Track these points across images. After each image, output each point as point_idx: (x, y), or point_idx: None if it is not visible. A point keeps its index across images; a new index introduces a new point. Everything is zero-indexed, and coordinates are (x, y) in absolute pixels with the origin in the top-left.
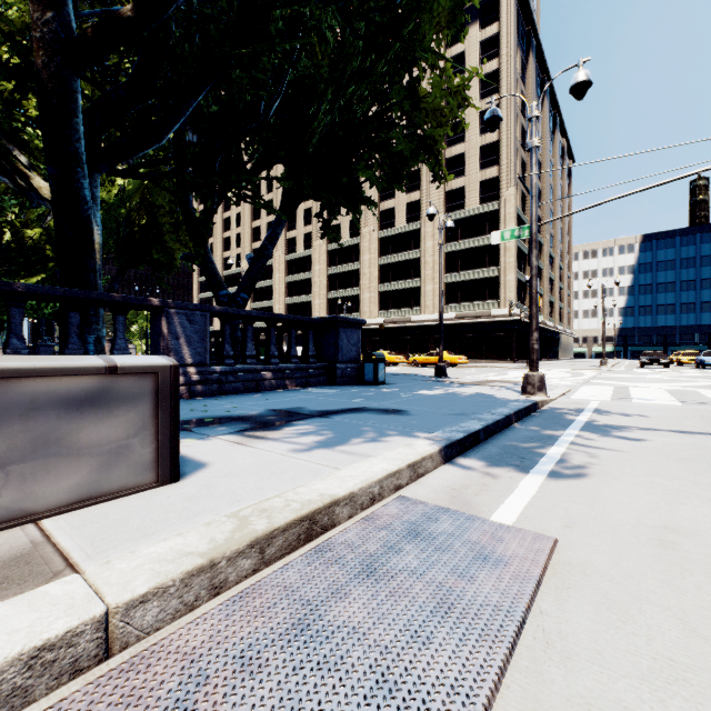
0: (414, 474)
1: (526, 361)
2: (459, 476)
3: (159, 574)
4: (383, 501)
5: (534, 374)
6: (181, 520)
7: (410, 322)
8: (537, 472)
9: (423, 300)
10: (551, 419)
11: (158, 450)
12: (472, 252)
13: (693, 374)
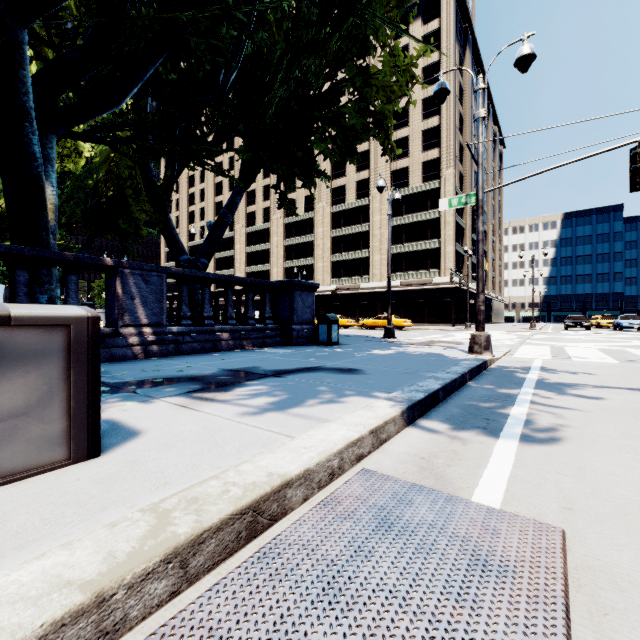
0: (377, 441)
1: (463, 324)
2: (425, 441)
3: (0, 634)
4: (344, 476)
5: (481, 334)
6: (81, 517)
7: (359, 289)
8: (507, 436)
9: (371, 269)
10: (503, 377)
11: (70, 420)
12: (415, 226)
13: (615, 336)
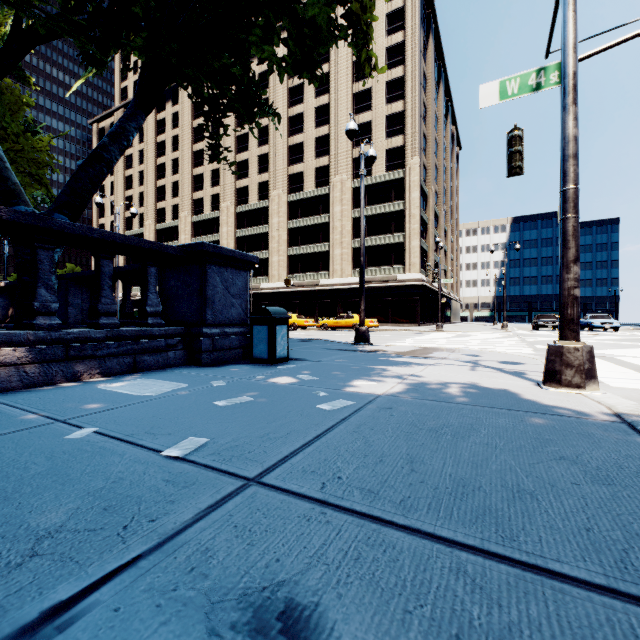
0: None
1: (427, 324)
2: None
3: None
4: None
5: (579, 347)
6: None
7: (319, 286)
8: None
9: (332, 264)
10: None
11: None
12: (379, 218)
13: (609, 337)
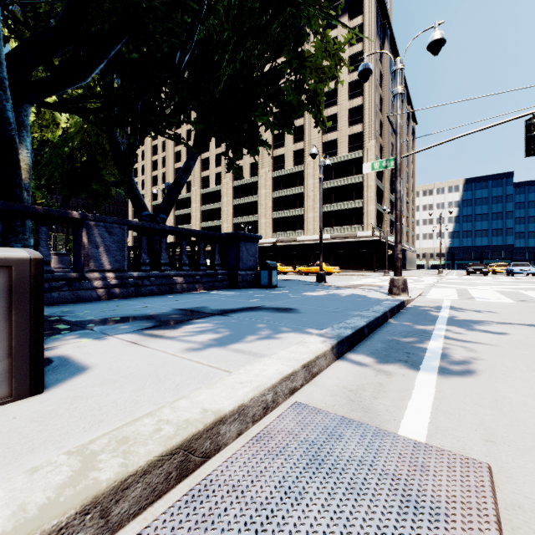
0: (309, 374)
1: (382, 271)
2: (352, 374)
3: None
4: (277, 409)
5: (399, 279)
6: (5, 460)
7: (296, 241)
8: (427, 368)
9: (306, 225)
10: (418, 315)
11: (11, 358)
12: (343, 189)
13: (508, 280)
